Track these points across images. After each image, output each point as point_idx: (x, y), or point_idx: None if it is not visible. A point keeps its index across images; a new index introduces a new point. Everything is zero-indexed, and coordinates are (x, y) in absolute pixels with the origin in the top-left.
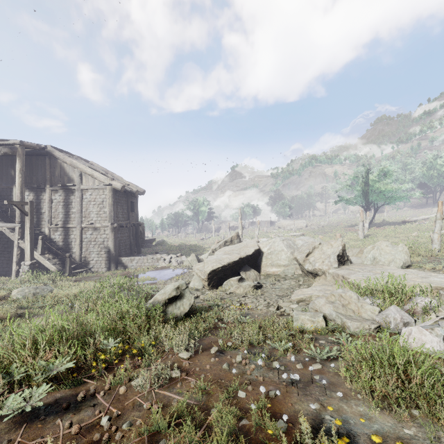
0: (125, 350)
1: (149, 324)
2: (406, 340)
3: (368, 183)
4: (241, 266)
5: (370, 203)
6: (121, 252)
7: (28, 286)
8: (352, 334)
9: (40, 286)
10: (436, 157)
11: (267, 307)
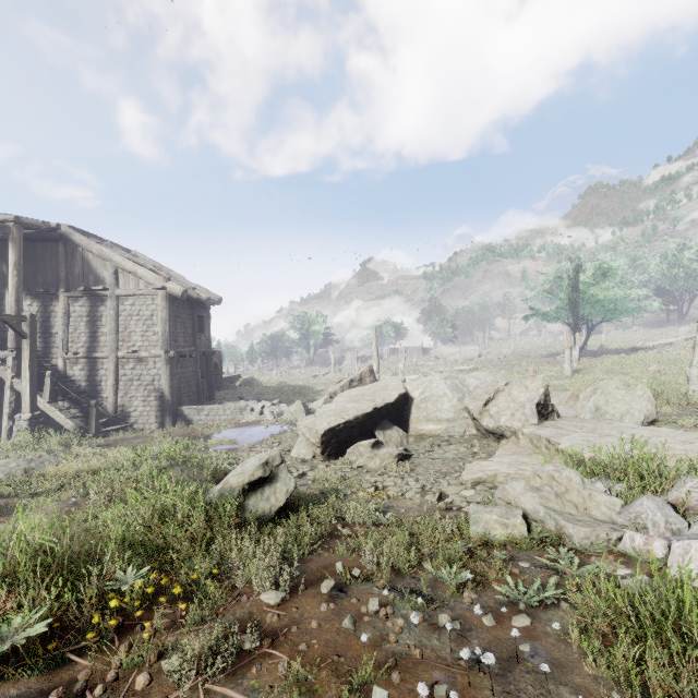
0: (162, 585)
1: (213, 530)
2: (681, 564)
3: (577, 287)
4: (376, 421)
5: (580, 319)
6: (182, 398)
7: (21, 455)
8: (577, 550)
9: (42, 455)
10: (683, 247)
11: (421, 494)
